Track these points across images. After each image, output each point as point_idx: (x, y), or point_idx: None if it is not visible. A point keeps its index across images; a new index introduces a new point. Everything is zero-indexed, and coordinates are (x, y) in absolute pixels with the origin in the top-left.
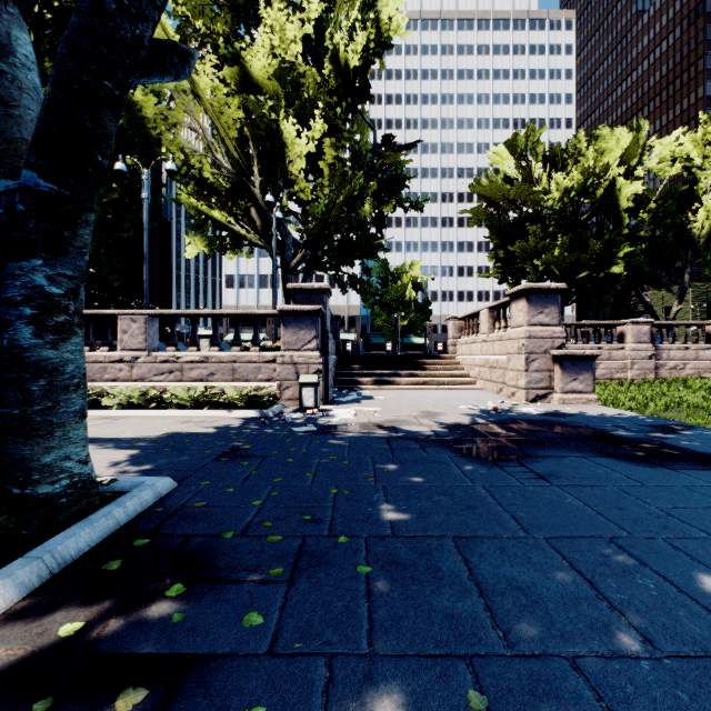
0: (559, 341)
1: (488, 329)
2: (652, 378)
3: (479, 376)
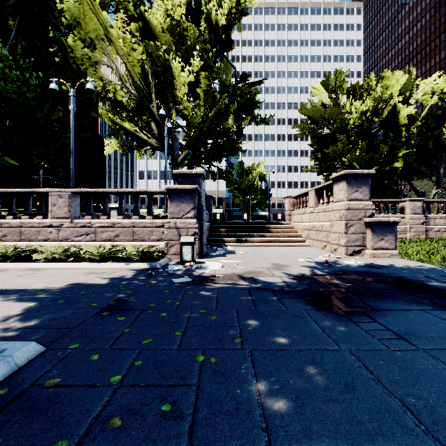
0: (370, 212)
1: (314, 204)
2: (424, 238)
3: (308, 236)
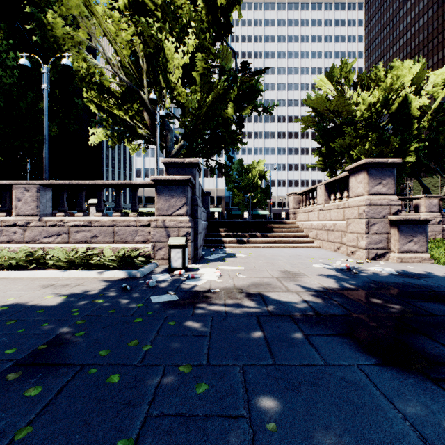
0: (395, 208)
1: (324, 200)
2: (440, 238)
3: (316, 236)
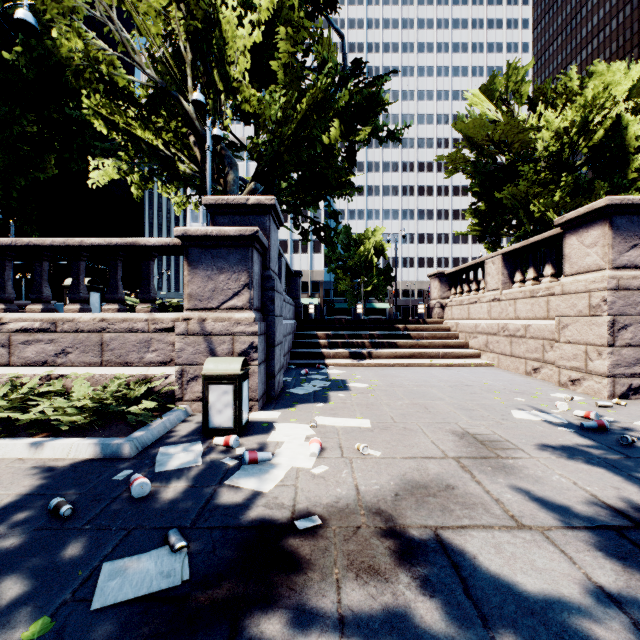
0: None
1: (501, 283)
2: None
3: (487, 347)
